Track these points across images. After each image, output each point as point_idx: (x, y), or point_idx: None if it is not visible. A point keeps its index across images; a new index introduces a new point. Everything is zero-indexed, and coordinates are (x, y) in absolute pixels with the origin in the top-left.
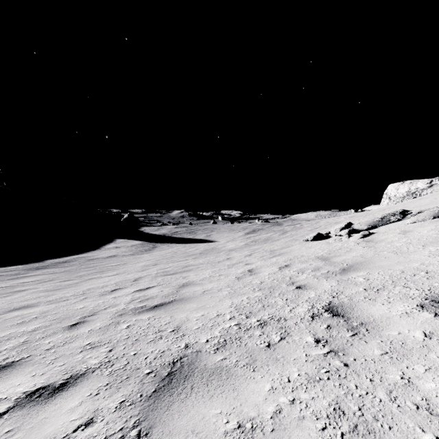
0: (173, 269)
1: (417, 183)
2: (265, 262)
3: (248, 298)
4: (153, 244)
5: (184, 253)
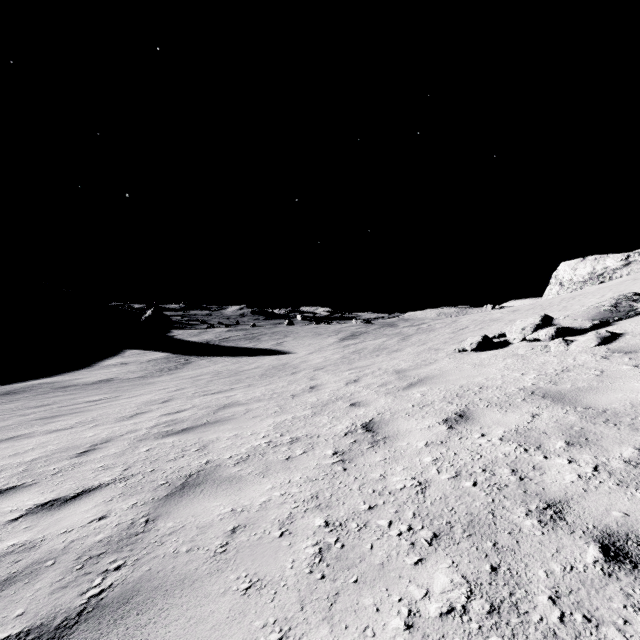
0: (195, 414)
1: (606, 260)
2: (398, 400)
3: (418, 635)
4: (186, 358)
5: (234, 374)
